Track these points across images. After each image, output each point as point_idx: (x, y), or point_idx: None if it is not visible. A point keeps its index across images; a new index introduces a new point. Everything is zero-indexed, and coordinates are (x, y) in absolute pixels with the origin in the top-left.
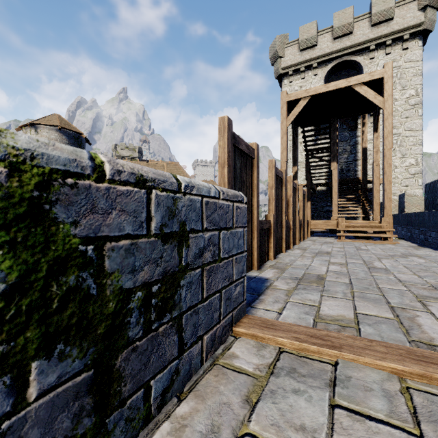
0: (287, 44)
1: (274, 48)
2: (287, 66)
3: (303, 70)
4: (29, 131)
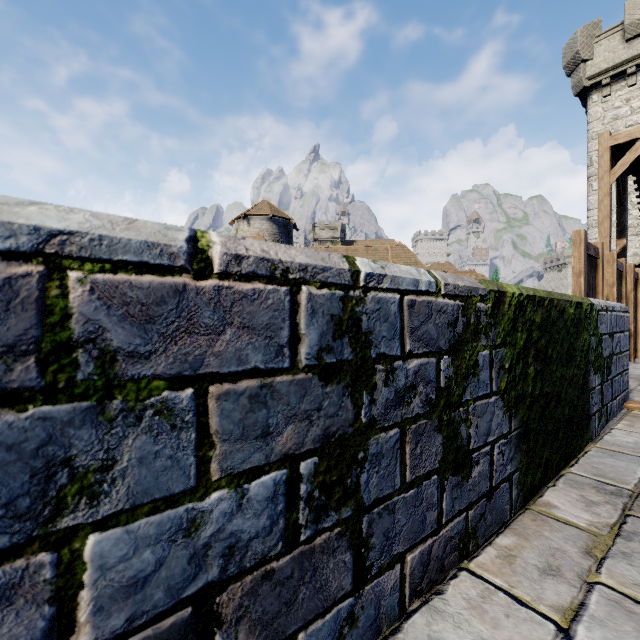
0: (599, 37)
1: (572, 49)
2: (598, 73)
3: (632, 72)
4: (242, 224)
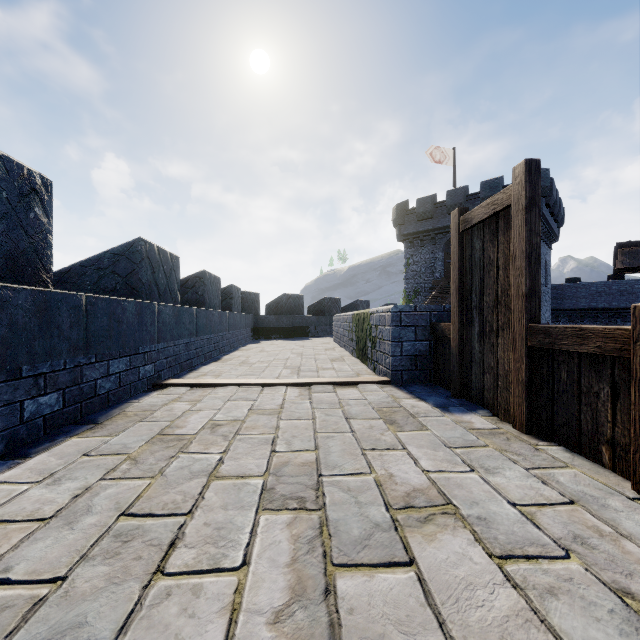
0: None
1: None
2: None
3: None
4: None
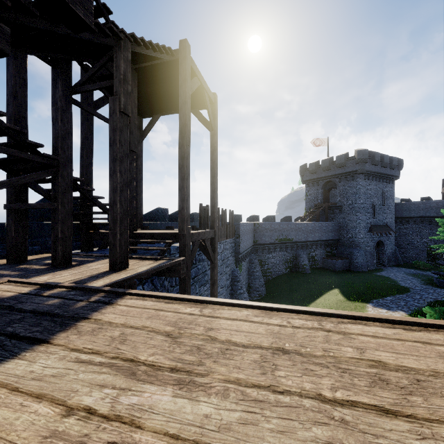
0: None
1: None
2: None
3: None
4: None
